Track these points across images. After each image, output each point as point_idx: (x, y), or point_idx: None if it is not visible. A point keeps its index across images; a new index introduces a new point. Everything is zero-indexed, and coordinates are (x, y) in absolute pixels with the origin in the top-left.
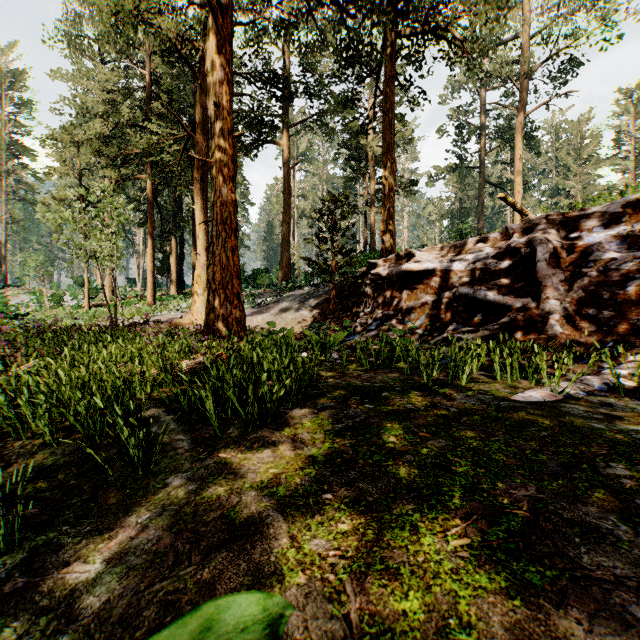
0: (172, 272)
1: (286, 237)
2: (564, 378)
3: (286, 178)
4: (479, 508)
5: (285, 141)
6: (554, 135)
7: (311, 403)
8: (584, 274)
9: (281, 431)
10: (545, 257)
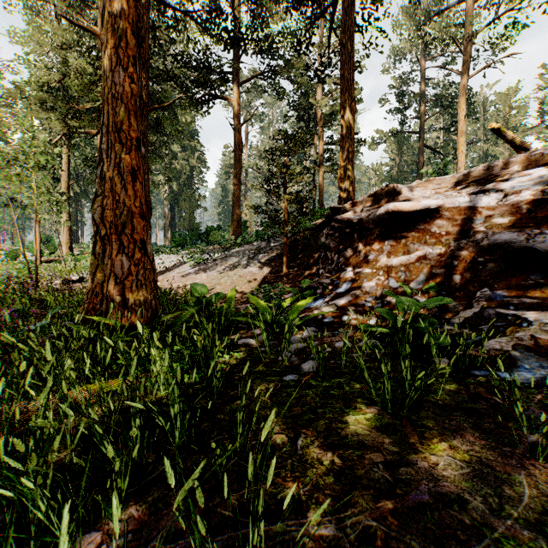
0: None
1: (237, 193)
2: None
3: (237, 135)
4: None
5: (236, 98)
6: (482, 107)
7: None
8: None
9: None
10: None
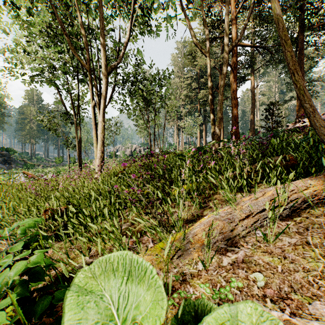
0: (203, 138)
1: (252, 118)
2: None
3: (252, 93)
4: None
5: (252, 77)
6: None
7: None
8: None
9: None
10: None
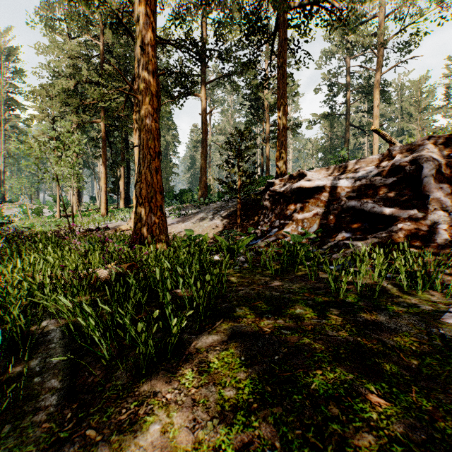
0: (121, 191)
1: (204, 165)
2: None
3: (204, 121)
4: None
5: (203, 94)
6: (399, 91)
7: (220, 323)
8: None
9: (181, 378)
10: (432, 173)
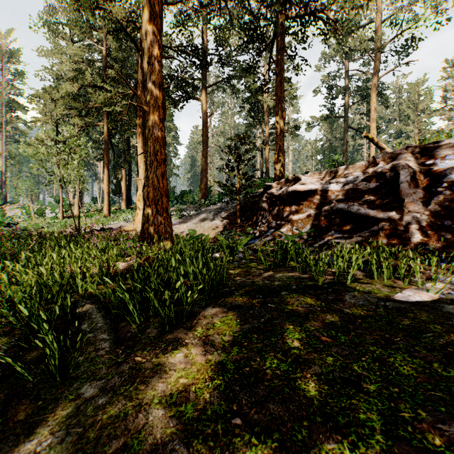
0: (122, 193)
1: (204, 167)
2: (430, 277)
3: (204, 124)
4: (410, 453)
5: (204, 98)
6: (398, 94)
7: (221, 301)
8: (439, 192)
9: (194, 332)
10: (407, 179)
